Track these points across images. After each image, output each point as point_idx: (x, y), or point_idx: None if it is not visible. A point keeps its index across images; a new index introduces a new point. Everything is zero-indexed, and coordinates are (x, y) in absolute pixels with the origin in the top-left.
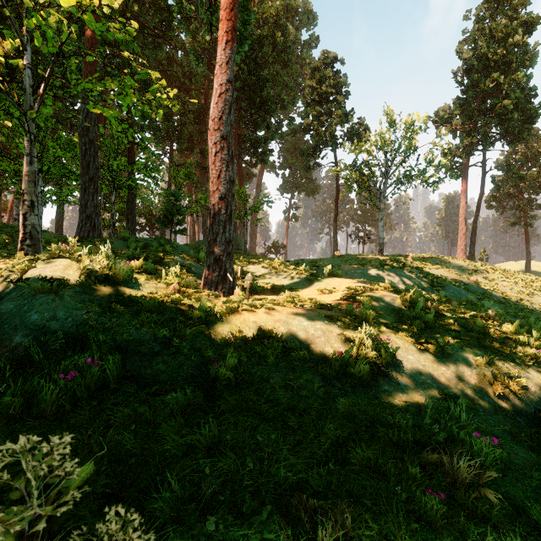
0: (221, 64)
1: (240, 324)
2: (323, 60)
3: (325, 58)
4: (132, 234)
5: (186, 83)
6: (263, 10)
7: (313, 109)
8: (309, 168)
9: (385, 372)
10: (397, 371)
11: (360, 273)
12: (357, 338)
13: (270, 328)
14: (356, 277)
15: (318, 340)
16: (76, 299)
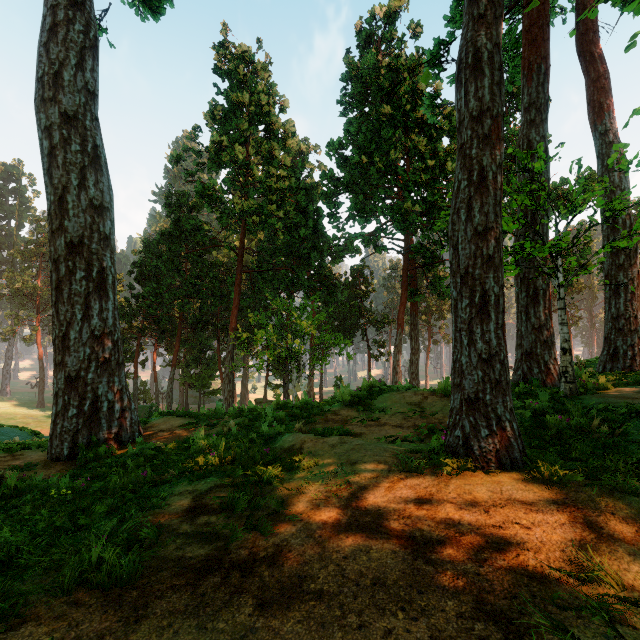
0: None
1: None
2: None
3: None
4: None
5: None
6: None
7: None
8: None
9: None
10: None
11: None
12: None
13: None
14: None
15: None
16: None
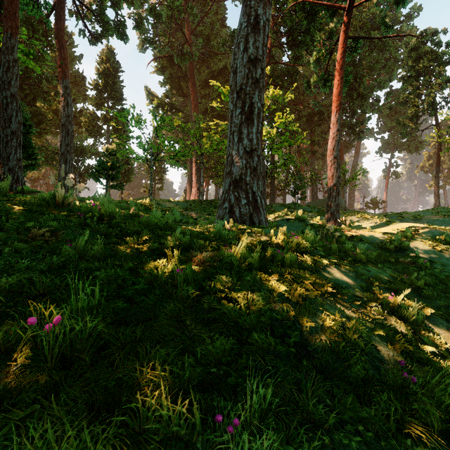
0: (333, 123)
1: (345, 233)
2: (420, 40)
3: (423, 37)
4: (272, 201)
5: (300, 98)
6: (360, 19)
7: (409, 85)
8: (406, 134)
9: (404, 251)
10: (410, 252)
11: (441, 221)
12: (391, 239)
13: (356, 235)
14: (436, 224)
15: (375, 240)
16: (298, 224)
